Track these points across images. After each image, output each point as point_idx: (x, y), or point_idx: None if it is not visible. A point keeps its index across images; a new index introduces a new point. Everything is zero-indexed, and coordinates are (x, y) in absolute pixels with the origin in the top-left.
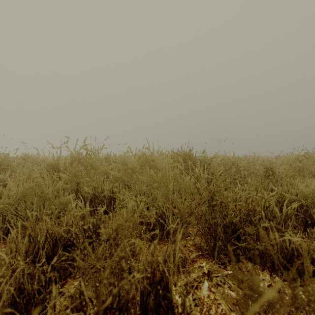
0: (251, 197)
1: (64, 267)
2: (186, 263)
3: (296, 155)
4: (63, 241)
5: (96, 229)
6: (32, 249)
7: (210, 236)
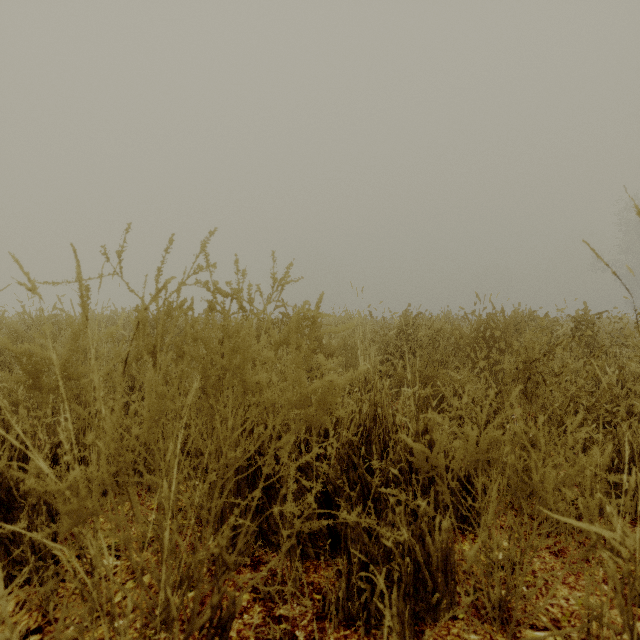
0: None
1: None
2: None
3: (336, 318)
4: None
5: None
6: None
7: None
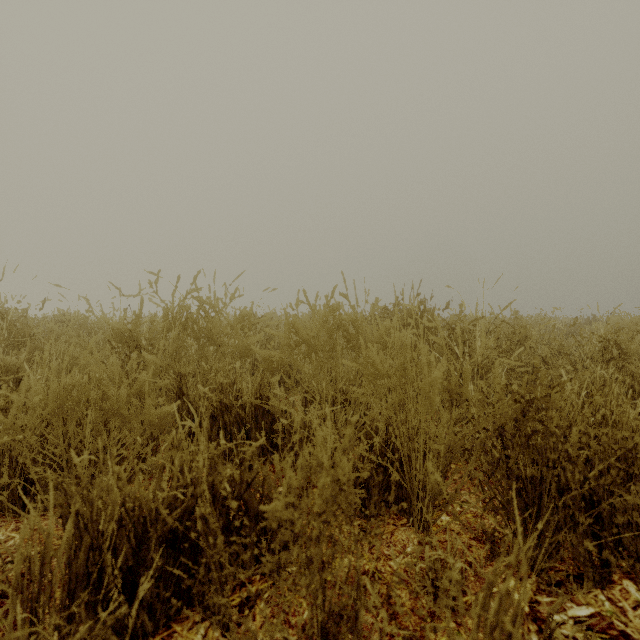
0: (609, 411)
1: (165, 596)
2: (465, 581)
3: None
4: (162, 528)
5: (239, 494)
6: (85, 555)
7: (522, 510)
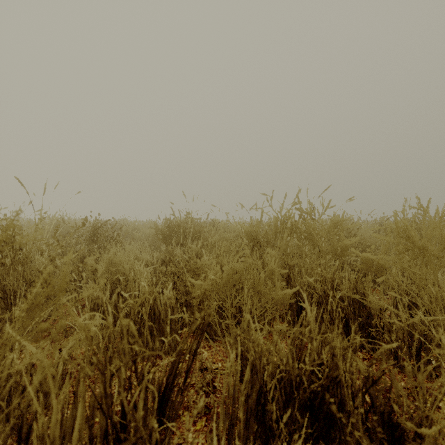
0: None
1: None
2: None
3: None
4: (304, 397)
5: (367, 389)
6: (255, 400)
7: None
